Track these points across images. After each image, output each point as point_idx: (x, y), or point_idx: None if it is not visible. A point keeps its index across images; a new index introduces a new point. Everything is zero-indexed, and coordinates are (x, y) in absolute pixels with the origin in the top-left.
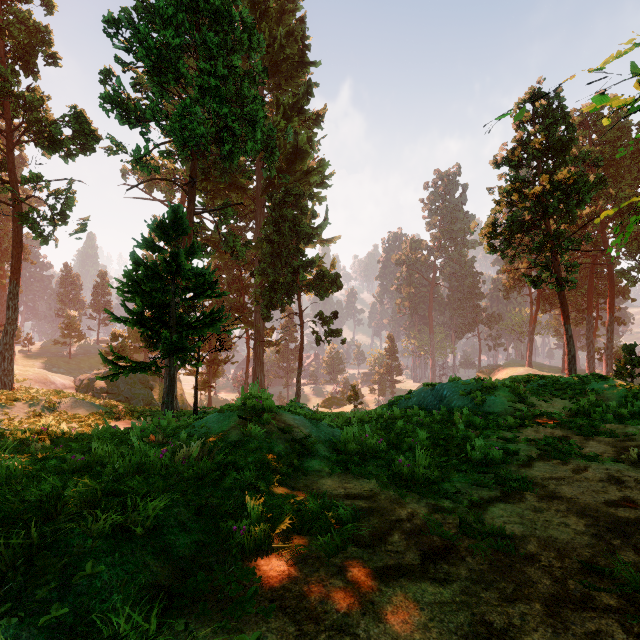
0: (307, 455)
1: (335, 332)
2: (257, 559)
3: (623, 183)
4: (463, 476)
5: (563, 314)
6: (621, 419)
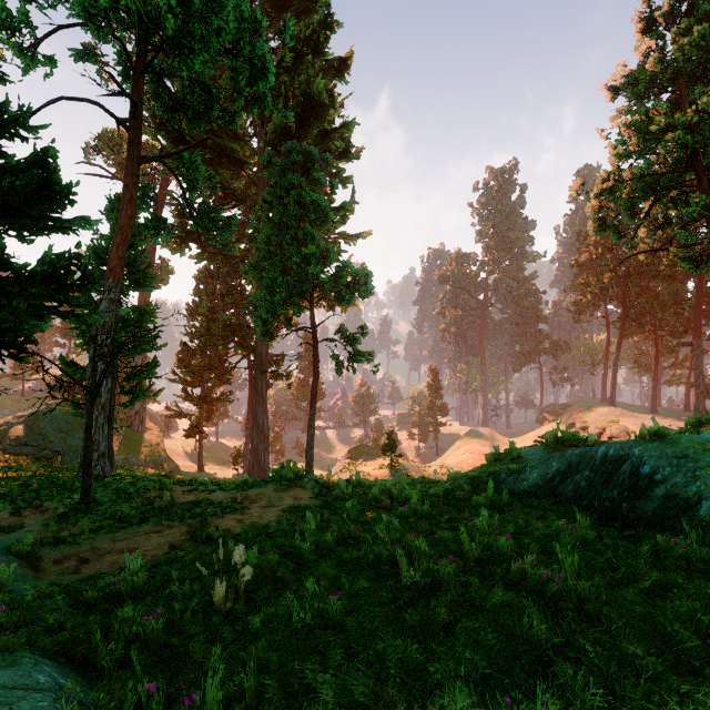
0: None
1: (364, 355)
2: None
3: None
4: None
5: None
6: None
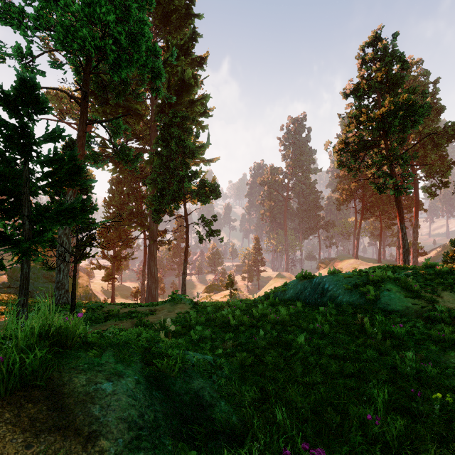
0: None
1: (215, 232)
2: None
3: (424, 124)
4: None
5: (399, 215)
6: None
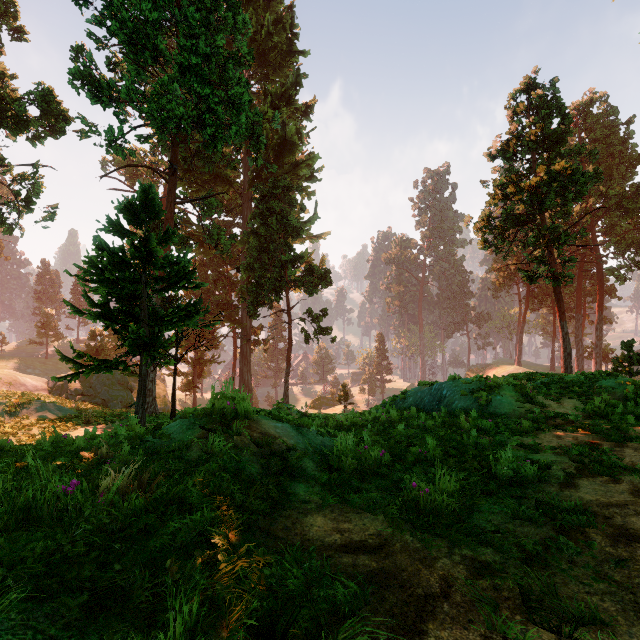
0: (290, 476)
1: (325, 330)
2: None
3: (612, 181)
4: (494, 502)
5: (559, 310)
6: None
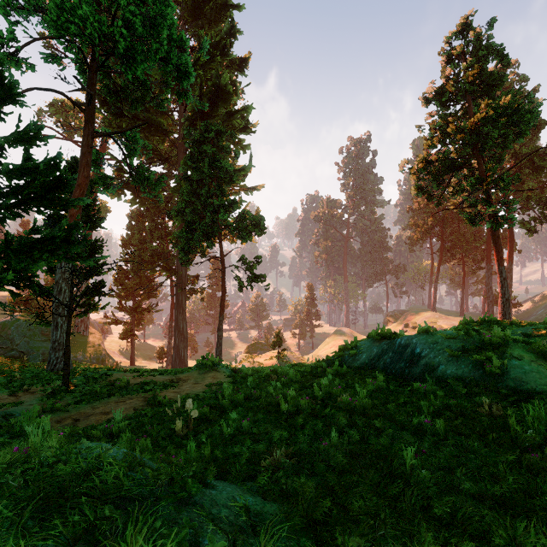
0: None
1: (258, 277)
2: None
3: (520, 143)
4: None
5: (497, 255)
6: None
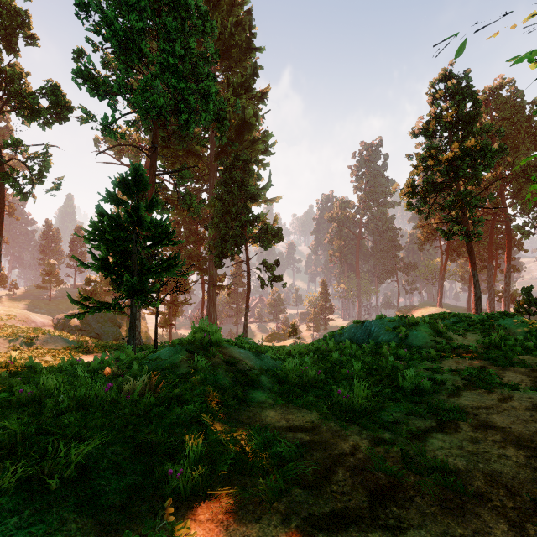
0: (251, 386)
1: (277, 277)
2: (193, 506)
3: (518, 153)
4: (397, 405)
5: (471, 262)
6: (528, 351)
